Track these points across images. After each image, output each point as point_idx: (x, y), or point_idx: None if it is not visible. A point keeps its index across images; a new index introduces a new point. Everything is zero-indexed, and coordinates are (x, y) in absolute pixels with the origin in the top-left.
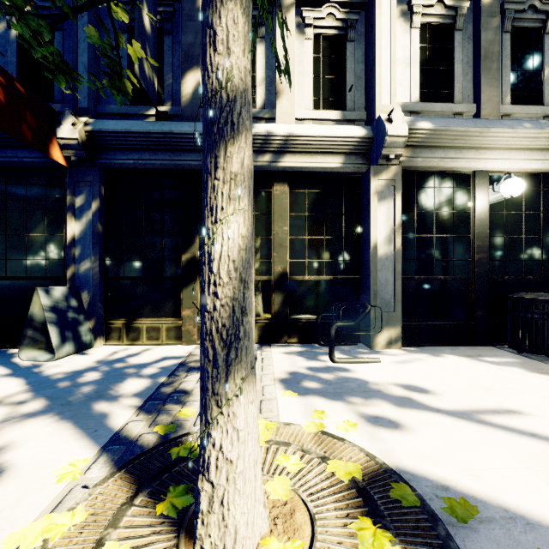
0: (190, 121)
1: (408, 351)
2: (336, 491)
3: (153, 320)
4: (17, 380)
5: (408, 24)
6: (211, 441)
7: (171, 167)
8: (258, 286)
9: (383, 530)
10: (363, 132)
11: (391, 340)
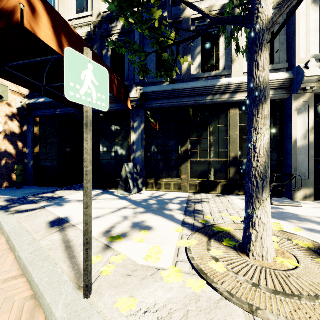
0: (186, 82)
1: (319, 203)
2: (301, 250)
3: (167, 180)
4: (124, 201)
5: (318, 6)
6: (256, 215)
7: (177, 106)
8: (221, 163)
9: None
10: (286, 76)
11: (306, 195)
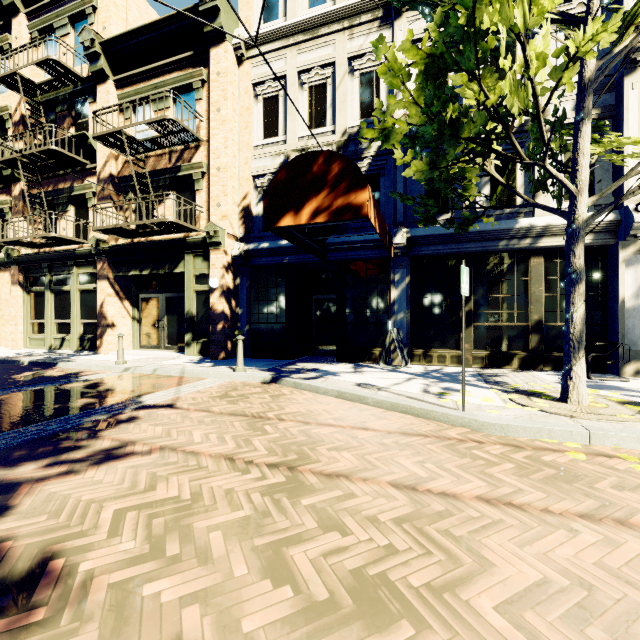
0: None
1: None
2: (613, 402)
3: (441, 350)
4: (401, 373)
5: None
6: (572, 370)
7: (457, 253)
8: (518, 329)
9: (636, 406)
10: (611, 216)
11: (638, 370)
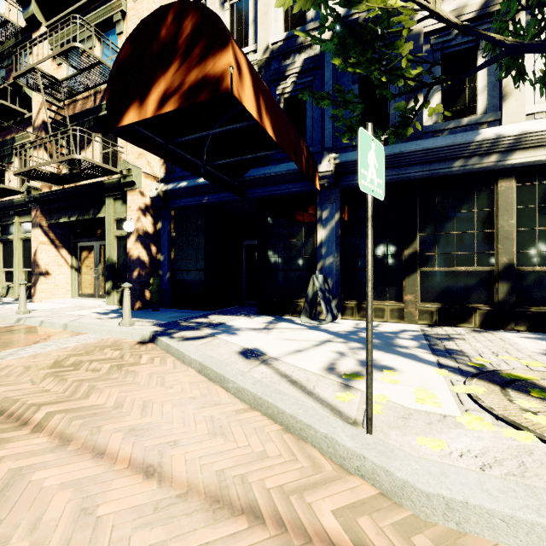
0: (413, 140)
1: None
2: None
3: (379, 302)
4: (320, 332)
5: None
6: None
7: (397, 180)
8: (479, 276)
9: None
10: None
11: None
